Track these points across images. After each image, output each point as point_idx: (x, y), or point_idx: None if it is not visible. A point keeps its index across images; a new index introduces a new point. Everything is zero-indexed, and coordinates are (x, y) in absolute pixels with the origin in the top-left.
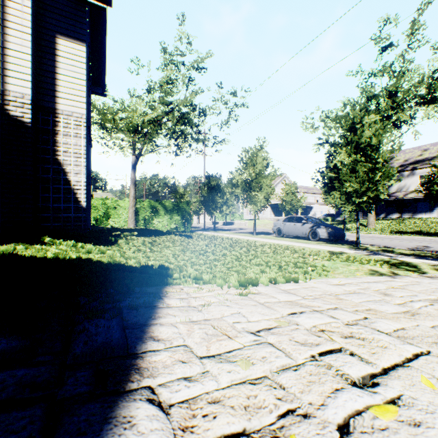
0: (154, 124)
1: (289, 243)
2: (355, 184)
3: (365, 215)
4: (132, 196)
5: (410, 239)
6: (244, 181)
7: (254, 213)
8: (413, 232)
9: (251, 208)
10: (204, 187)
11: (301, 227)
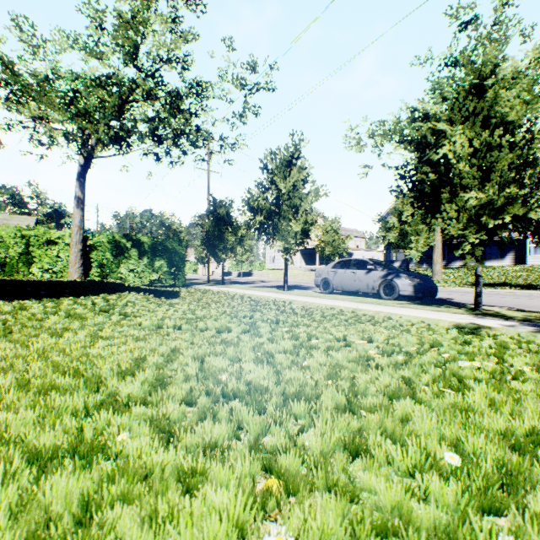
0: (104, 88)
1: (351, 304)
2: (493, 188)
3: (421, 263)
4: (76, 224)
5: (512, 294)
6: (269, 205)
7: (285, 254)
8: (499, 284)
9: (281, 246)
10: (209, 218)
11: (365, 277)
